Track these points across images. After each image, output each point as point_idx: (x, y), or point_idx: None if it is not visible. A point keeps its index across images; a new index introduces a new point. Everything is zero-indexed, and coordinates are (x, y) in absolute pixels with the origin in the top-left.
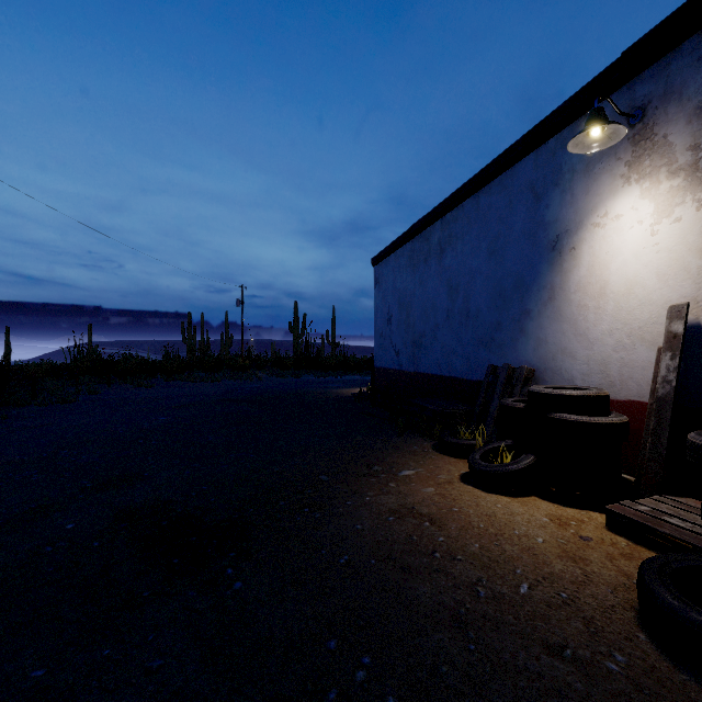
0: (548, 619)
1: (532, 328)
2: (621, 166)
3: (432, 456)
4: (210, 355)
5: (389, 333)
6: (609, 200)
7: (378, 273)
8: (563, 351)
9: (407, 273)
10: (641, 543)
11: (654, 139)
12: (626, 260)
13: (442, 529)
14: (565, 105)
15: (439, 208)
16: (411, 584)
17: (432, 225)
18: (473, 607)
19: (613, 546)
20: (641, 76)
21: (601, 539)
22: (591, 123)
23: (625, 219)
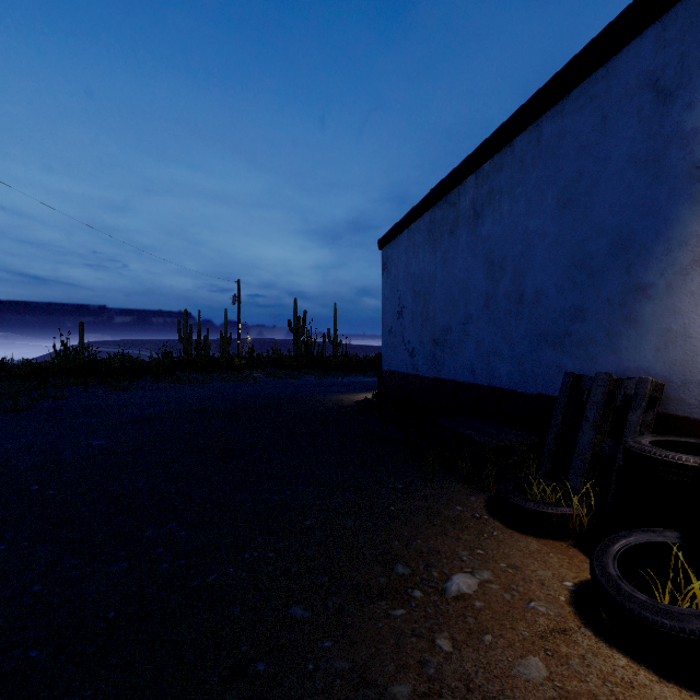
0: None
1: (653, 314)
2: None
3: (493, 533)
4: (203, 355)
5: (401, 329)
6: None
7: (387, 257)
8: None
9: (425, 252)
10: None
11: None
12: None
13: None
14: None
15: (473, 157)
16: None
17: (462, 183)
18: None
19: None
20: None
21: None
22: None
23: None
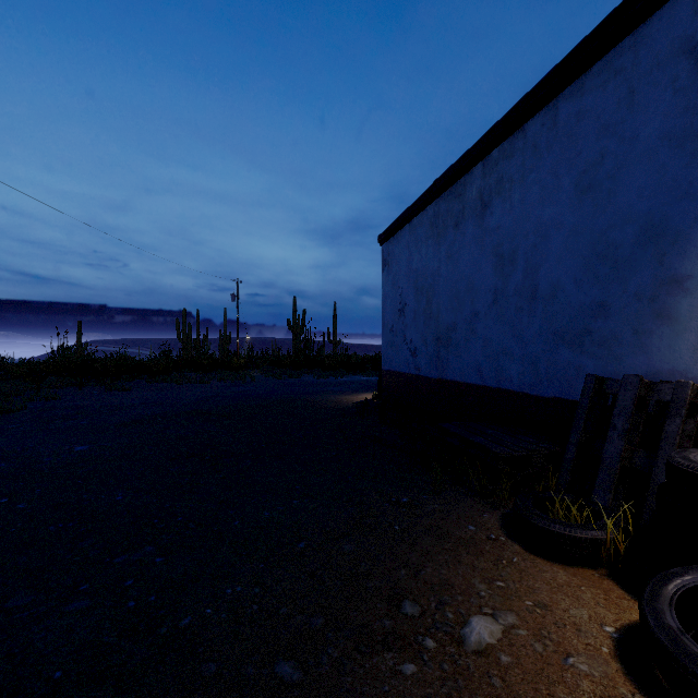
0: None
1: (690, 309)
2: None
3: (513, 559)
4: (202, 354)
5: (402, 328)
6: None
7: (387, 253)
8: None
9: (428, 247)
10: None
11: None
12: None
13: None
14: None
15: (481, 144)
16: None
17: (468, 173)
18: None
19: None
20: None
21: None
22: None
23: None
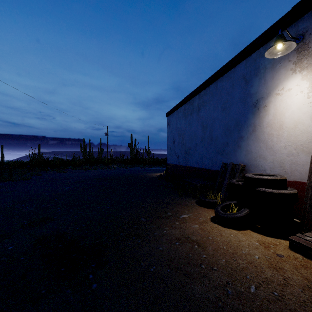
0: (270, 311)
1: (244, 145)
2: (291, 64)
3: (196, 207)
4: (92, 158)
5: (174, 148)
6: (284, 81)
7: (169, 120)
8: (260, 156)
9: (182, 120)
10: (309, 258)
11: (309, 50)
12: (294, 111)
13: (204, 250)
14: (261, 36)
15: (197, 89)
16: (190, 285)
17: (194, 97)
18: (225, 301)
19: (296, 260)
20: (302, 18)
21: (288, 255)
22: (277, 41)
23: (293, 91)
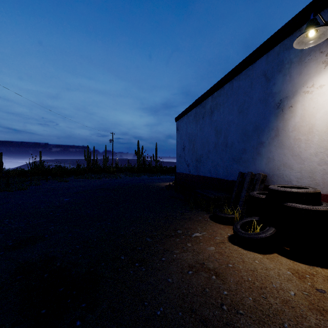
0: None
1: (265, 152)
2: (323, 56)
3: (210, 224)
4: (97, 166)
5: (184, 155)
6: (315, 77)
7: (178, 125)
8: (284, 165)
9: (193, 124)
10: None
11: None
12: (327, 111)
13: (224, 282)
14: (286, 25)
15: (210, 90)
16: None
17: (206, 99)
18: None
19: None
20: None
21: None
22: (310, 27)
23: (326, 87)
